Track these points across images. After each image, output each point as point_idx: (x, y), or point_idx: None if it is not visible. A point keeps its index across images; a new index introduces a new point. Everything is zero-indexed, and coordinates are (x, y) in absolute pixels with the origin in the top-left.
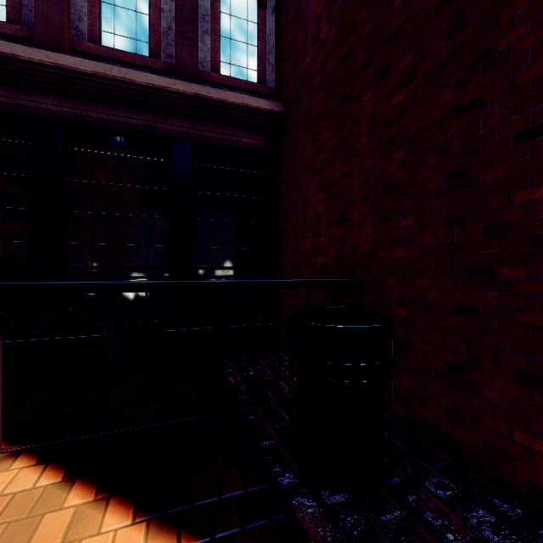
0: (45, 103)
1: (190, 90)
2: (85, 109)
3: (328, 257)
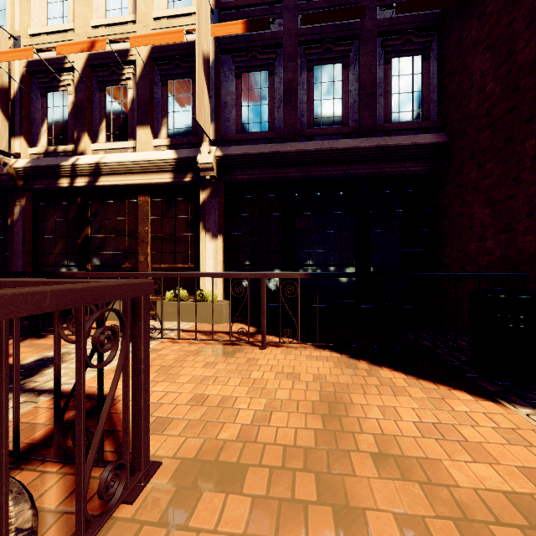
0: (289, 173)
1: (372, 144)
2: (308, 171)
3: (494, 257)
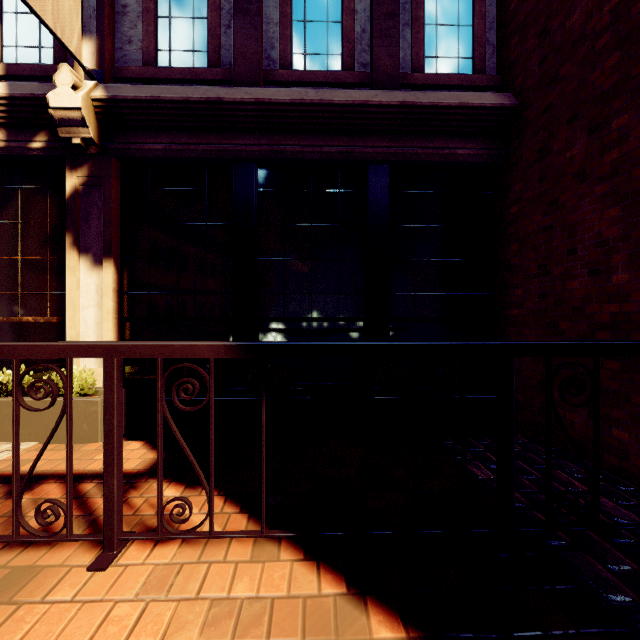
0: (243, 145)
1: (394, 99)
2: (280, 143)
3: (634, 305)
